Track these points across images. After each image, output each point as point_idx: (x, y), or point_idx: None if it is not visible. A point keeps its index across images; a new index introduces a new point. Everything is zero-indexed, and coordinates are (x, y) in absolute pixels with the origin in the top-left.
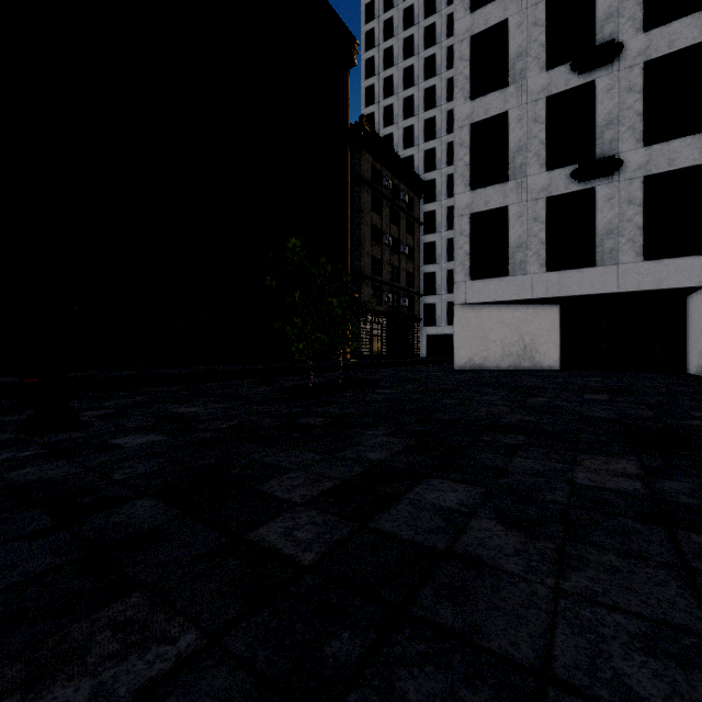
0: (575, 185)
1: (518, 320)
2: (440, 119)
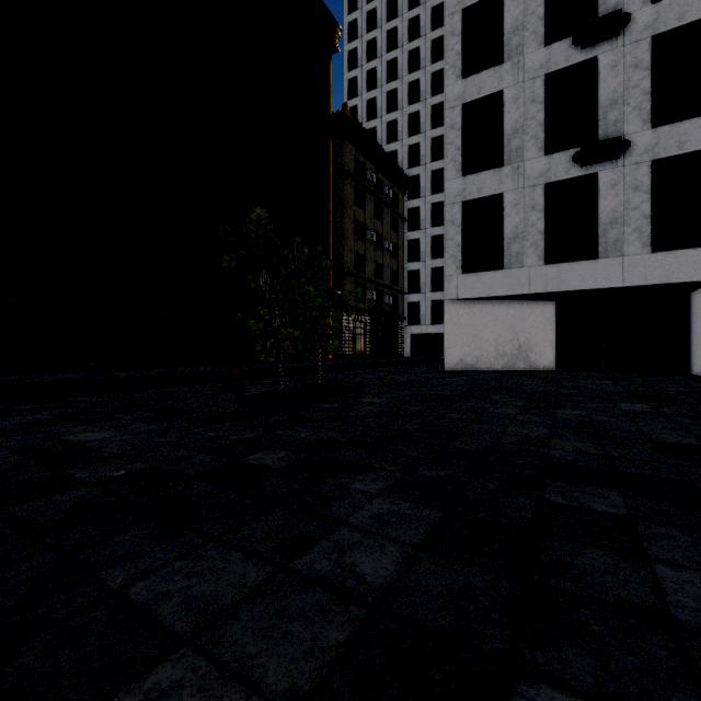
0: (576, 171)
1: (512, 318)
2: (424, 113)
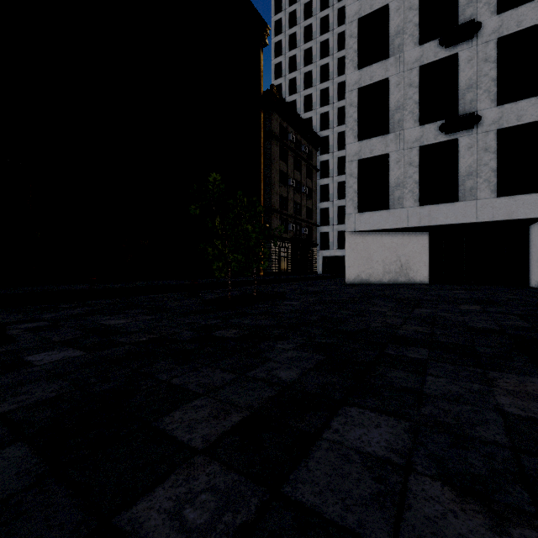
0: (442, 137)
1: (396, 245)
2: (332, 89)
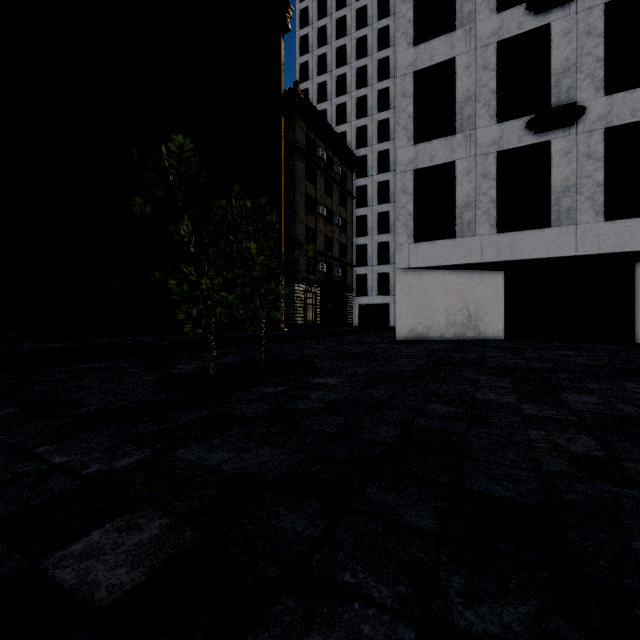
0: (529, 138)
1: (462, 287)
2: (371, 97)
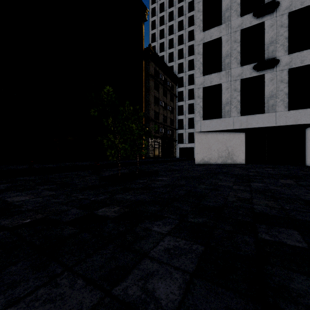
0: (254, 73)
1: (225, 140)
2: (185, 49)
